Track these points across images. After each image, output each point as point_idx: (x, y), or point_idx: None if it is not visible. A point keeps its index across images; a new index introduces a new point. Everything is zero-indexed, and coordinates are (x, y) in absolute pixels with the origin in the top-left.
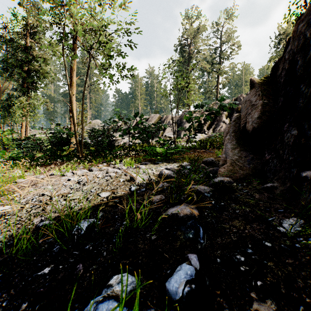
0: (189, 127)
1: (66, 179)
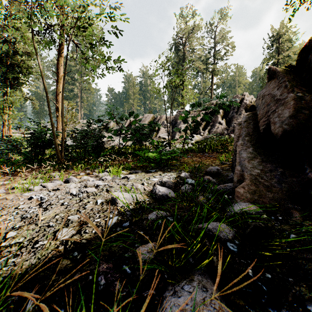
0: (186, 128)
1: (28, 197)
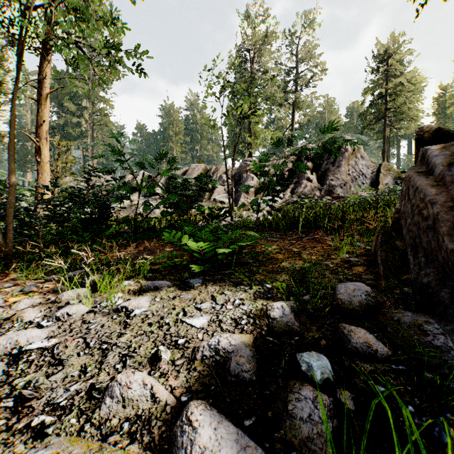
0: (263, 186)
1: None
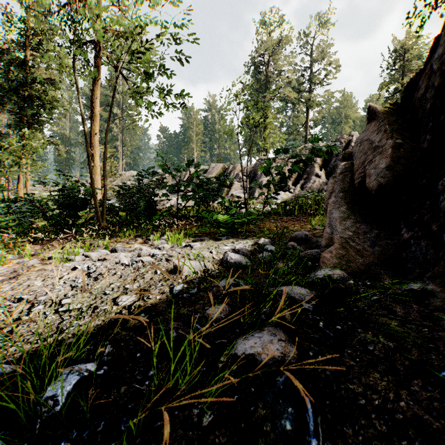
0: (268, 183)
1: (70, 267)
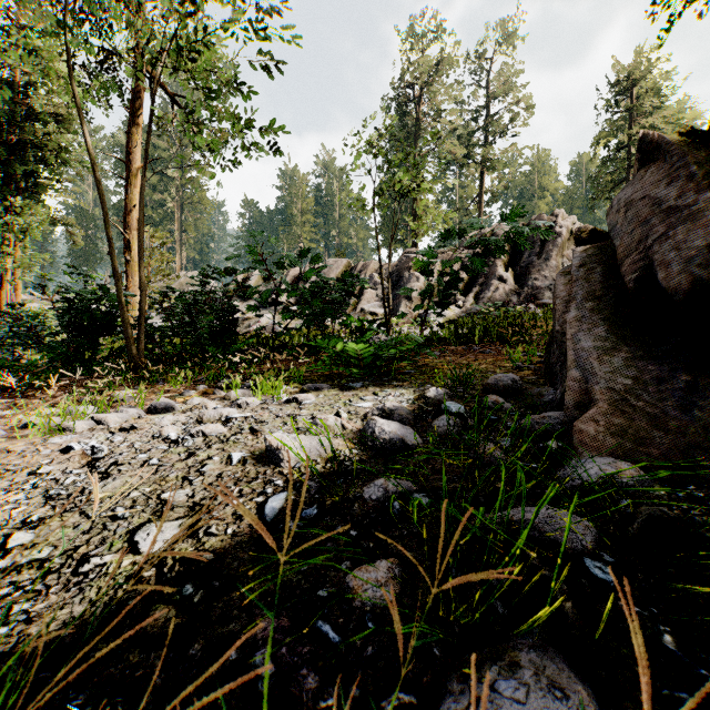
0: (429, 288)
1: (61, 446)
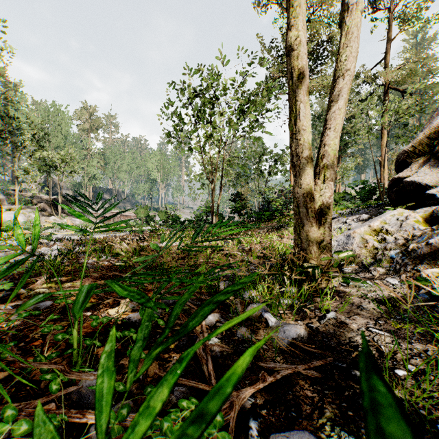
0: None
1: None
